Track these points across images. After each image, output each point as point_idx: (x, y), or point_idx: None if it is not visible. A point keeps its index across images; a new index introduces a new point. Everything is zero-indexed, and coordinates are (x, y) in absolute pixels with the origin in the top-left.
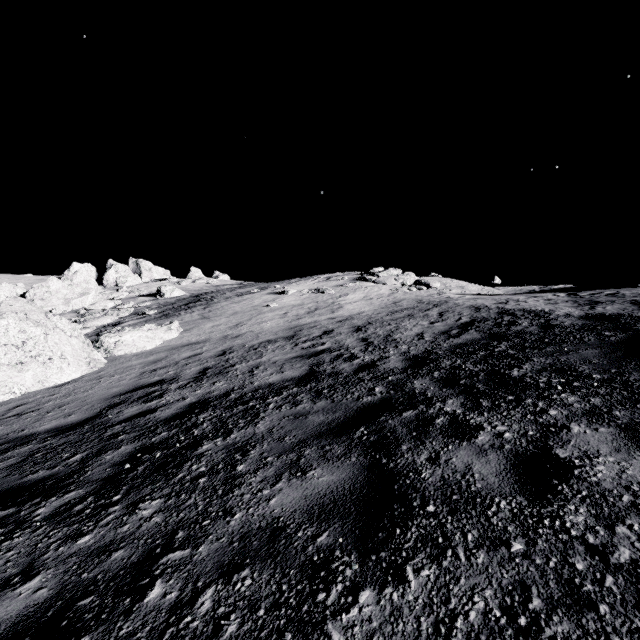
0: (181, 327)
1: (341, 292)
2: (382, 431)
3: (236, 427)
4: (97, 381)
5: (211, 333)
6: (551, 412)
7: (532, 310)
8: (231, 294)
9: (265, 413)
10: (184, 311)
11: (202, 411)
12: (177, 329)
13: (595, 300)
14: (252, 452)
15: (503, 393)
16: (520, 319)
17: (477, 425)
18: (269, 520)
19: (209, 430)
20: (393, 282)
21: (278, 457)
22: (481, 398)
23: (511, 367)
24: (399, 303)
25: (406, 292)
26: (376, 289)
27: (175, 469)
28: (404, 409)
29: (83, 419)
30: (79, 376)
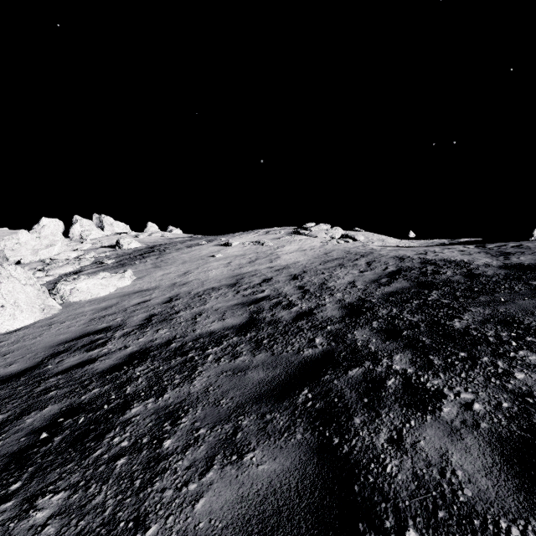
0: (134, 275)
1: (278, 244)
2: (328, 395)
3: (171, 384)
4: (47, 327)
5: (161, 281)
6: (517, 375)
7: (452, 260)
8: (182, 246)
9: (203, 367)
10: (139, 261)
11: (140, 362)
12: (130, 277)
13: (505, 251)
14: (183, 420)
15: (452, 348)
16: (443, 268)
17: (436, 390)
18: None
19: (142, 387)
20: (323, 235)
21: (212, 429)
22: (430, 354)
23: (450, 317)
24: (330, 254)
25: (335, 244)
26: (309, 241)
27: (94, 442)
28: (349, 366)
29: (22, 369)
30: (32, 322)
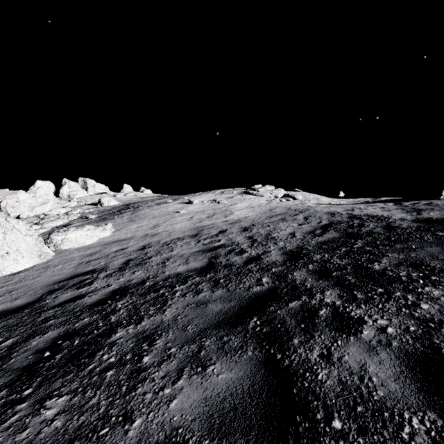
0: (114, 228)
1: (231, 202)
2: (273, 322)
3: (147, 314)
4: (44, 270)
5: (135, 232)
6: (423, 306)
7: (374, 215)
8: (152, 203)
9: (172, 301)
10: (117, 216)
11: (121, 298)
12: (110, 229)
13: (418, 208)
14: (158, 341)
15: (372, 285)
16: (367, 222)
17: (358, 318)
18: (168, 432)
19: (124, 317)
20: (269, 195)
21: (181, 348)
22: (354, 290)
23: (371, 261)
24: (274, 210)
25: (278, 202)
26: (257, 200)
27: (88, 359)
28: (289, 299)
29: (25, 303)
30: (31, 266)
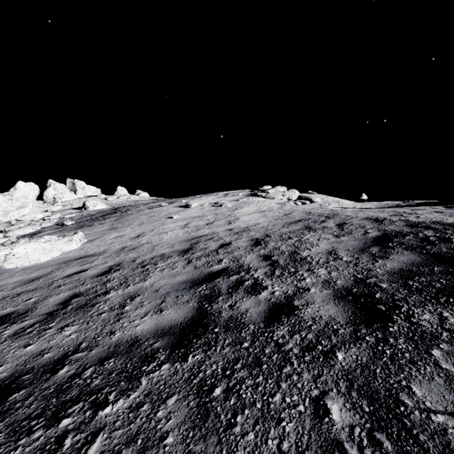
0: (87, 237)
1: (237, 205)
2: None
3: None
4: None
5: (111, 244)
6: None
7: (451, 223)
8: (143, 207)
9: None
10: (98, 222)
11: None
12: (80, 240)
13: None
14: None
15: None
16: (450, 234)
17: None
18: None
19: None
20: (280, 197)
21: None
22: None
23: None
24: (290, 215)
25: (293, 205)
26: (267, 203)
27: None
28: None
29: None
30: None
